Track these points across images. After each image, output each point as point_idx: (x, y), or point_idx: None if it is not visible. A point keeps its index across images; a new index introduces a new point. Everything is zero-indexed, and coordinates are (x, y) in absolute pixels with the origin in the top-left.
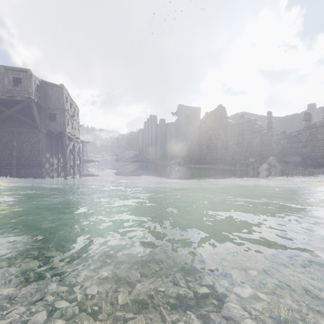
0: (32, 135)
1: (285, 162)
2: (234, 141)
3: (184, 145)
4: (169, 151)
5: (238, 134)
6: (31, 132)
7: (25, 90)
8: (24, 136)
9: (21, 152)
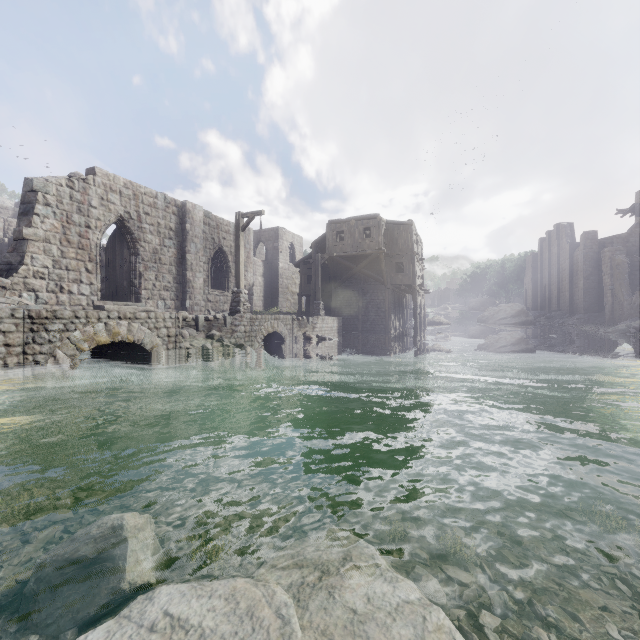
0: (377, 293)
1: None
2: None
3: None
4: (609, 301)
5: None
6: (376, 289)
7: (374, 241)
8: (369, 295)
9: (366, 315)
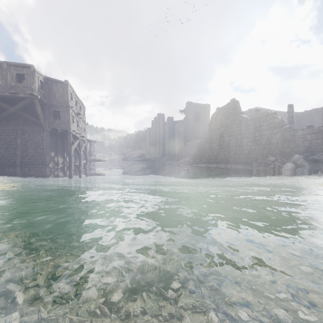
0: (36, 134)
1: (314, 160)
2: (250, 138)
3: (193, 143)
4: (177, 149)
5: (254, 130)
6: (35, 130)
7: (28, 87)
8: (28, 134)
9: (24, 151)
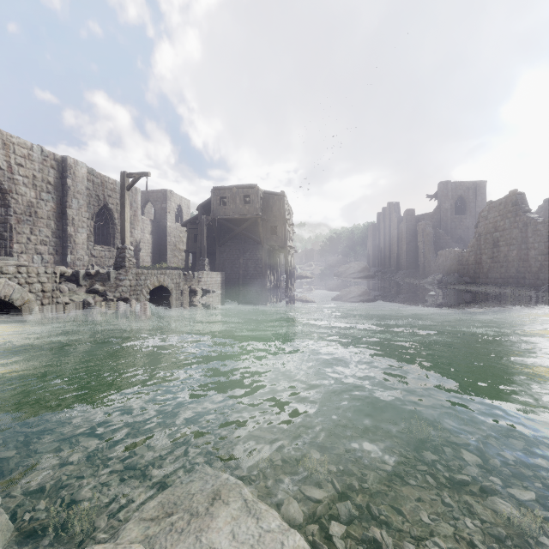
0: (255, 252)
1: None
2: (540, 250)
3: (448, 253)
4: (422, 261)
5: (546, 239)
6: (254, 248)
7: (253, 207)
8: (248, 253)
9: (246, 270)
